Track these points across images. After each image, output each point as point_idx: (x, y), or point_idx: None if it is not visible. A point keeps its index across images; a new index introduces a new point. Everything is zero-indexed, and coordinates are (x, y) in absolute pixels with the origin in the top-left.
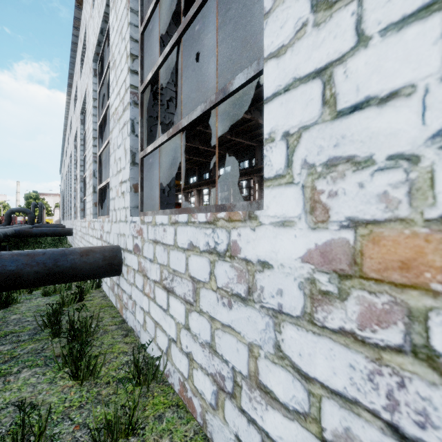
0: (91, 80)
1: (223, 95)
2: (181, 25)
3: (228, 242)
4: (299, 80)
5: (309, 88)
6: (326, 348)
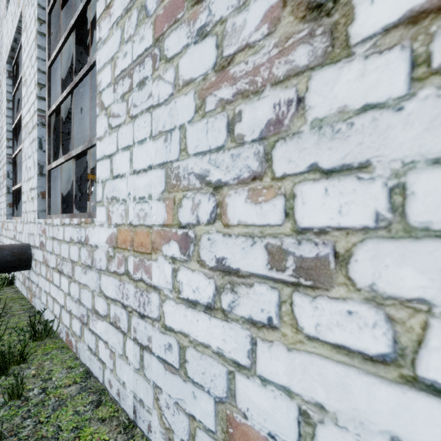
0: (5, 81)
1: (91, 144)
2: (72, 83)
3: (85, 236)
4: (105, 156)
5: (107, 162)
6: (111, 281)
